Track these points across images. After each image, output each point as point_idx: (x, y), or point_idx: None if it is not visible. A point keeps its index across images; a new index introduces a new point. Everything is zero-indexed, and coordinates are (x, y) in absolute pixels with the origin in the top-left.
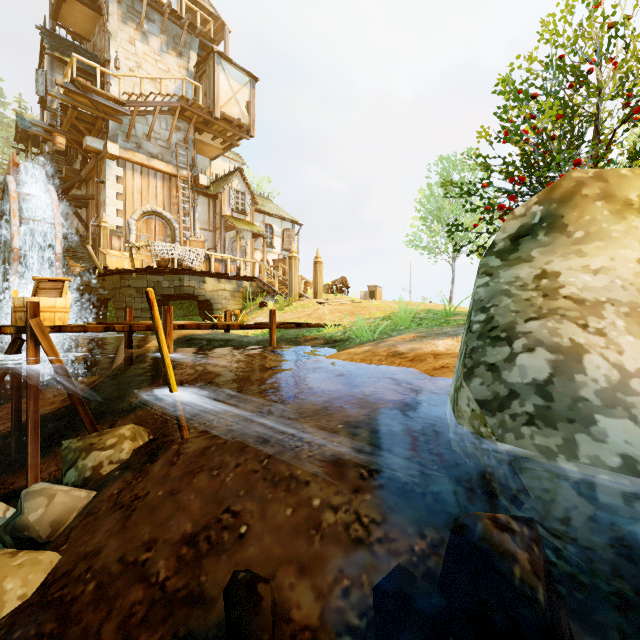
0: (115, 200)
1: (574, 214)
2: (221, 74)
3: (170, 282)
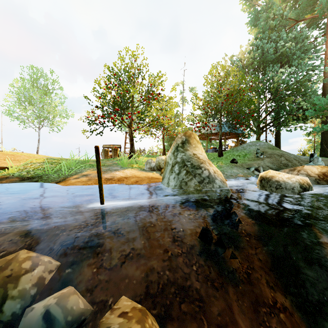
0: None
1: (192, 141)
2: None
3: None
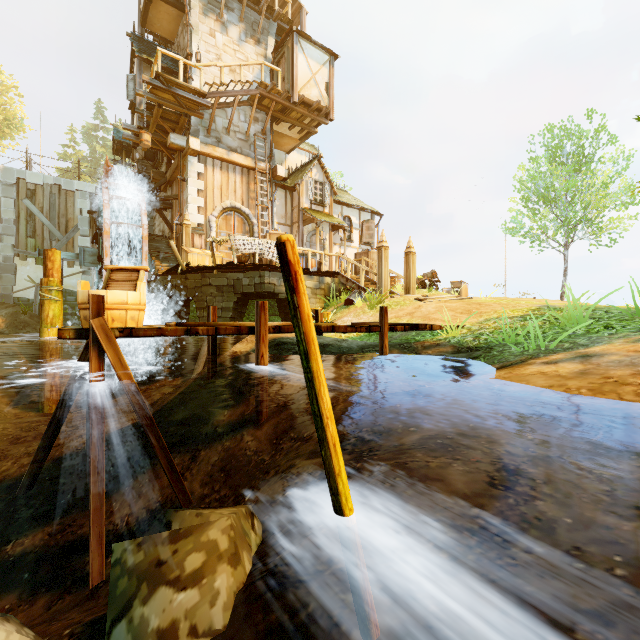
0: (196, 197)
1: None
2: (300, 55)
3: (250, 279)
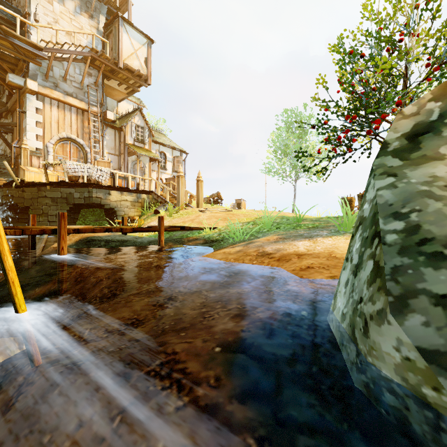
0: (35, 127)
1: None
2: (124, 34)
3: (80, 194)
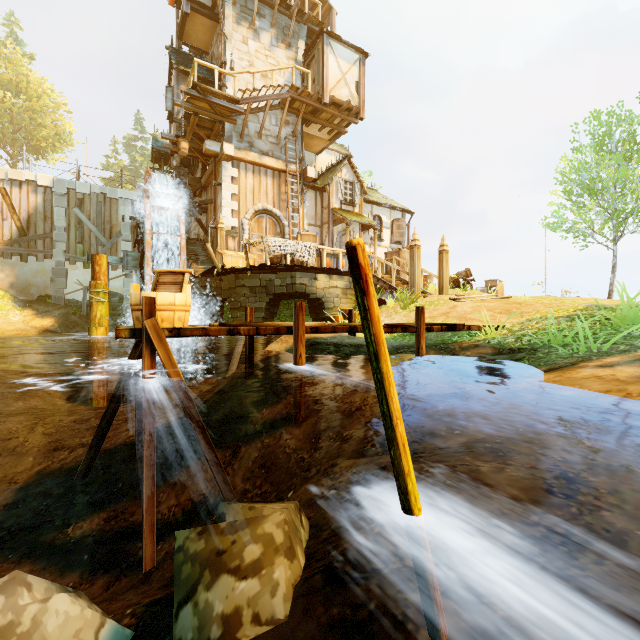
0: (230, 201)
1: None
2: (330, 56)
3: (282, 280)
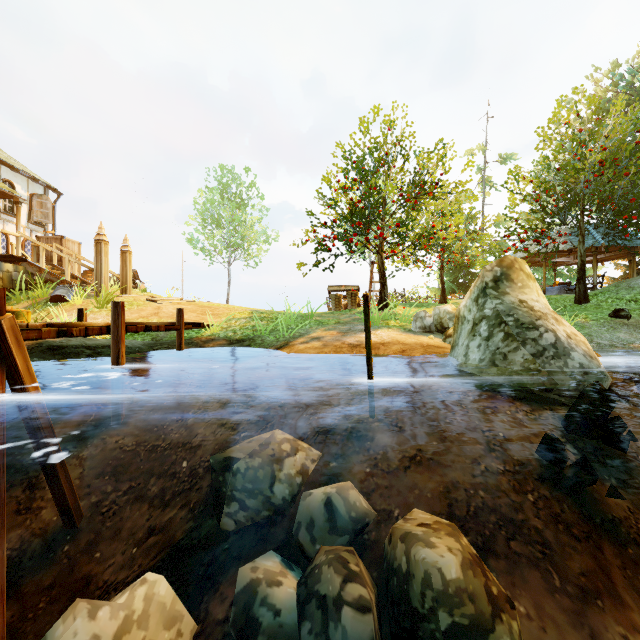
0: None
1: (515, 275)
2: None
3: None
